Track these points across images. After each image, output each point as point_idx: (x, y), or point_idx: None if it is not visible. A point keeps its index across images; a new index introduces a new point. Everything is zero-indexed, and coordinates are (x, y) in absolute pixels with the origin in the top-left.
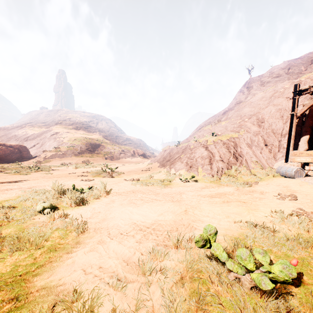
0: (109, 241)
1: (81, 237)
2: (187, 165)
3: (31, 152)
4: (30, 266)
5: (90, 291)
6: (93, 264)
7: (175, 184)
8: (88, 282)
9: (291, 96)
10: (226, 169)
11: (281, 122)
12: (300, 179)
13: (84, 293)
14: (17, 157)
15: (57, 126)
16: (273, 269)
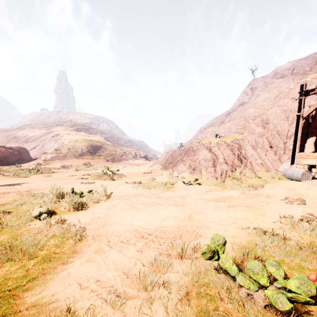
0: (108, 250)
1: (78, 246)
2: (190, 167)
3: (31, 154)
4: (21, 279)
5: (86, 309)
6: (90, 276)
7: (178, 187)
8: (84, 298)
9: (297, 96)
10: (230, 172)
11: (287, 123)
12: (307, 182)
13: (79, 311)
14: (17, 159)
15: (58, 128)
16: (289, 284)
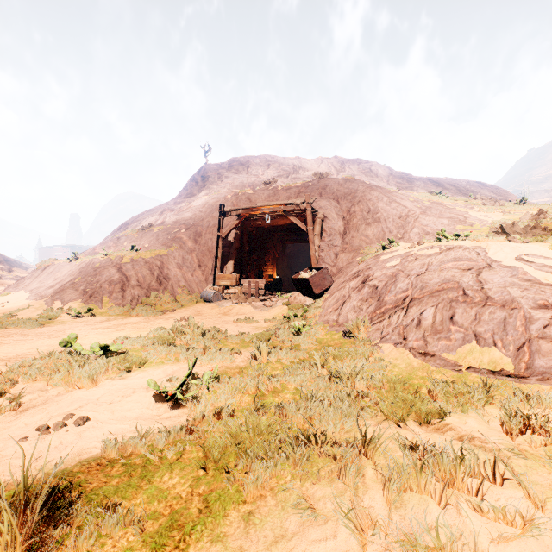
0: None
1: None
2: (85, 293)
3: None
4: None
5: None
6: None
7: (59, 322)
8: None
9: None
10: (144, 297)
11: None
12: (216, 303)
13: None
14: None
15: None
16: (111, 349)
